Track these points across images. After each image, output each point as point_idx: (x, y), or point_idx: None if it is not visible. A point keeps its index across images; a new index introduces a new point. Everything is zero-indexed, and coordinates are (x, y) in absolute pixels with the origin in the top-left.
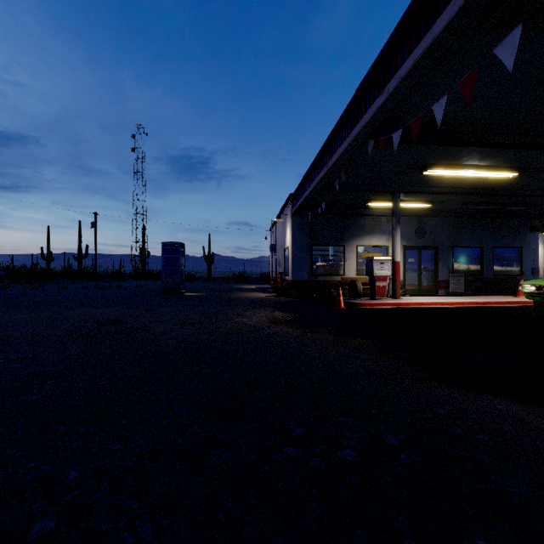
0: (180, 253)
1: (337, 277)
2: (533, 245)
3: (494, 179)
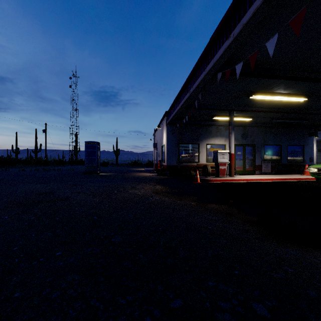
0: (97, 148)
1: (195, 163)
2: (310, 144)
3: (291, 103)
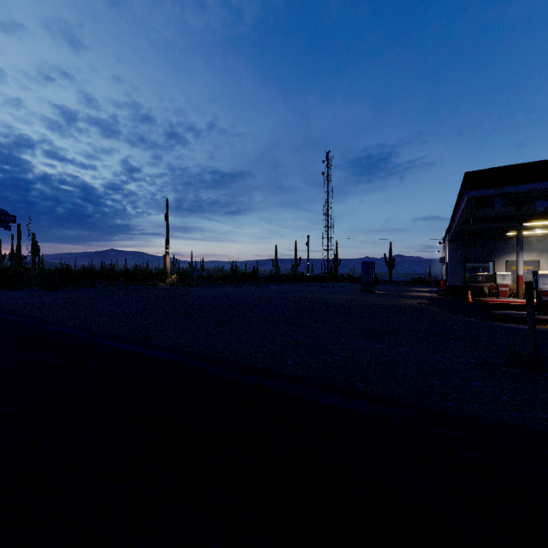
0: (372, 268)
1: (487, 284)
2: None
3: None
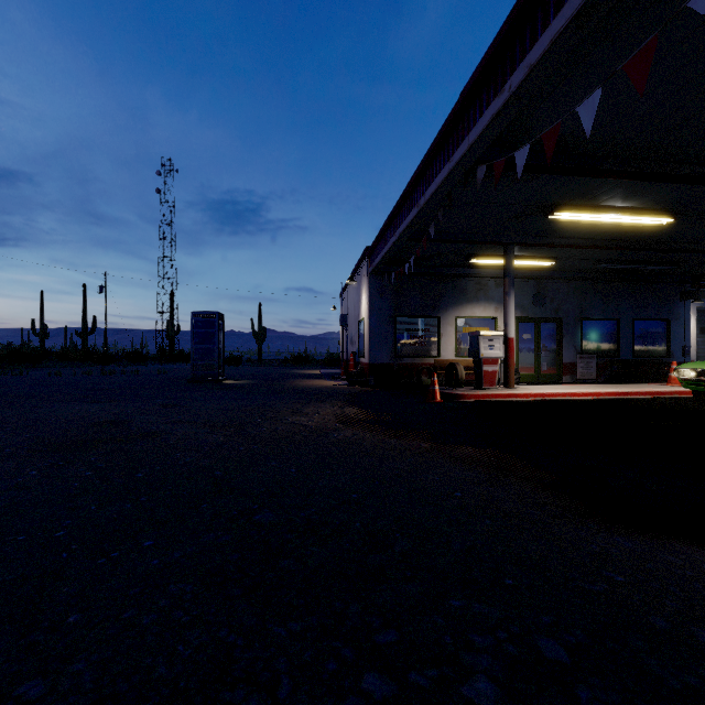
0: (217, 327)
1: (430, 359)
2: (683, 317)
3: (640, 228)
